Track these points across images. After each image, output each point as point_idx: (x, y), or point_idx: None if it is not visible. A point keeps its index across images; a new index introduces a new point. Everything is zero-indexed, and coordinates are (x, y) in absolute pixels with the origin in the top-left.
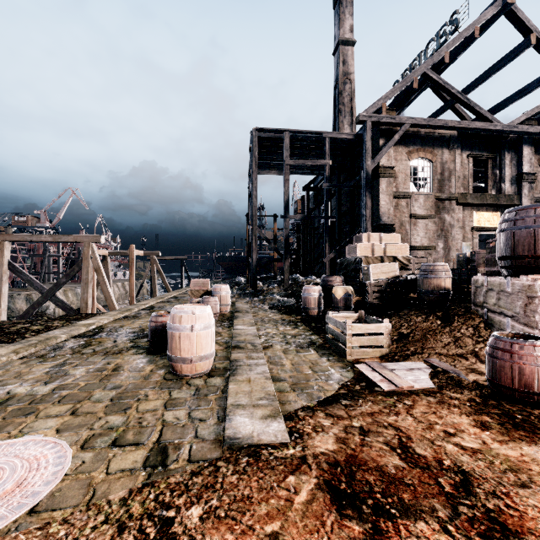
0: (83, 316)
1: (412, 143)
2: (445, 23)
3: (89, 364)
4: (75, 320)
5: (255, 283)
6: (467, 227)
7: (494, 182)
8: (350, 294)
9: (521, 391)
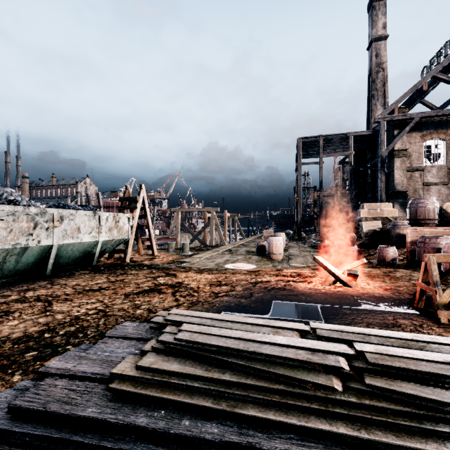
0: (215, 246)
1: (425, 129)
2: None
3: (240, 256)
4: (214, 247)
5: (299, 233)
6: None
7: None
8: (353, 238)
9: (382, 262)
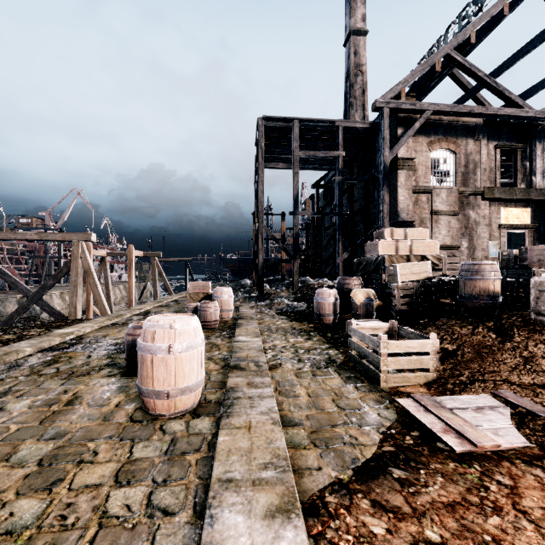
0: (67, 323)
1: (433, 133)
2: (468, 3)
3: (40, 392)
4: (56, 327)
5: (261, 286)
6: (494, 224)
7: (523, 175)
8: (372, 299)
9: None
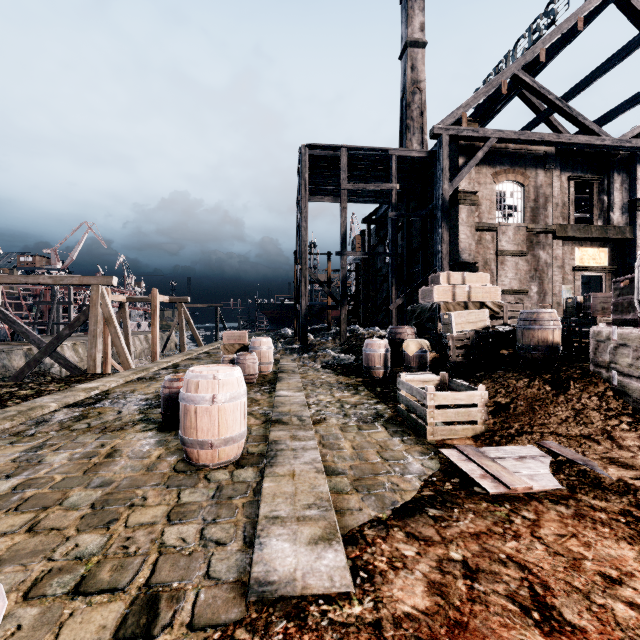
0: (87, 378)
1: (498, 163)
2: (539, 15)
3: (77, 446)
4: (77, 382)
5: (304, 336)
6: (567, 266)
7: (600, 211)
8: (426, 350)
9: None
